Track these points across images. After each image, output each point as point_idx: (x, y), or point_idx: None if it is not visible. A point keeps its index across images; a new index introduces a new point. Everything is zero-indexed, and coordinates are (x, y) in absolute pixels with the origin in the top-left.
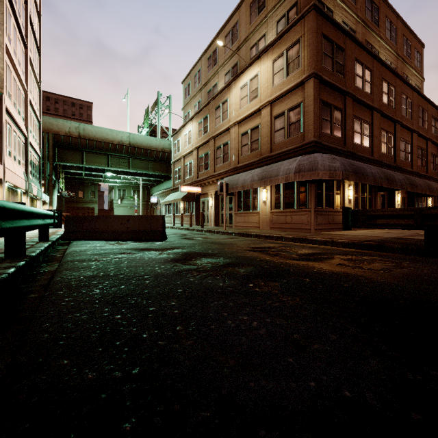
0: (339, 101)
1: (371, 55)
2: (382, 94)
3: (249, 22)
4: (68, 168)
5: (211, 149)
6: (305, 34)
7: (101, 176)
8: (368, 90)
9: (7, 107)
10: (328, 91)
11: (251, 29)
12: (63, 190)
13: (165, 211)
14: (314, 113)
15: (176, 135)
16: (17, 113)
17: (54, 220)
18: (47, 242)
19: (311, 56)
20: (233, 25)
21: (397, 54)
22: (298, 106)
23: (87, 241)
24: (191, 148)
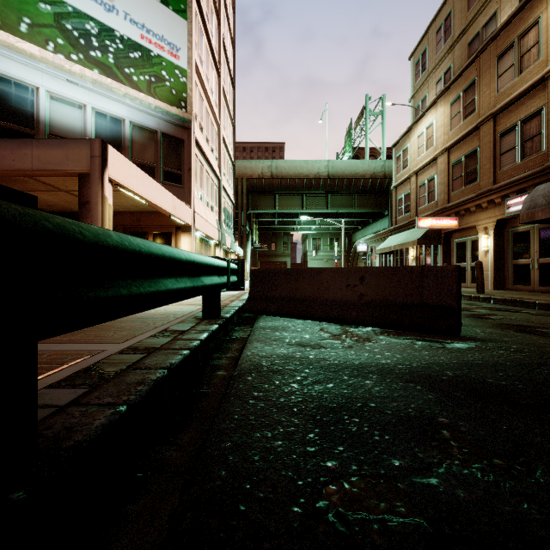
0: None
1: None
2: None
3: None
4: (260, 217)
5: (486, 141)
6: None
7: (294, 224)
8: None
9: (197, 140)
10: None
11: None
12: (256, 243)
13: (380, 263)
14: None
15: (400, 143)
16: (210, 150)
17: (227, 277)
18: (211, 324)
19: None
20: None
21: None
22: None
23: (283, 318)
24: (432, 154)
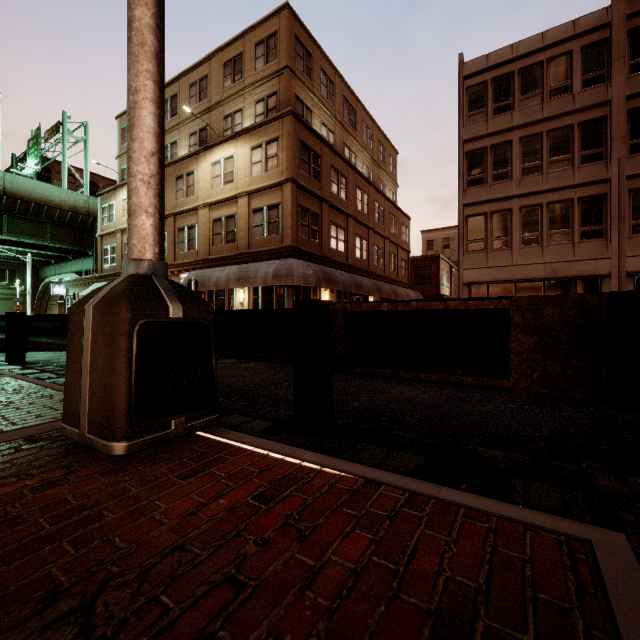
0: (316, 206)
1: (346, 162)
2: (357, 200)
3: (223, 85)
4: None
5: (170, 229)
6: (284, 136)
7: None
8: (343, 197)
9: None
10: (306, 196)
11: (225, 95)
12: None
13: None
14: (292, 217)
15: (106, 196)
16: None
17: None
18: None
19: (289, 160)
20: (202, 77)
21: (373, 159)
22: (277, 206)
23: None
24: None
